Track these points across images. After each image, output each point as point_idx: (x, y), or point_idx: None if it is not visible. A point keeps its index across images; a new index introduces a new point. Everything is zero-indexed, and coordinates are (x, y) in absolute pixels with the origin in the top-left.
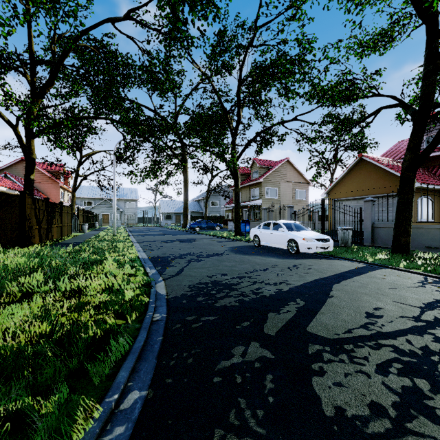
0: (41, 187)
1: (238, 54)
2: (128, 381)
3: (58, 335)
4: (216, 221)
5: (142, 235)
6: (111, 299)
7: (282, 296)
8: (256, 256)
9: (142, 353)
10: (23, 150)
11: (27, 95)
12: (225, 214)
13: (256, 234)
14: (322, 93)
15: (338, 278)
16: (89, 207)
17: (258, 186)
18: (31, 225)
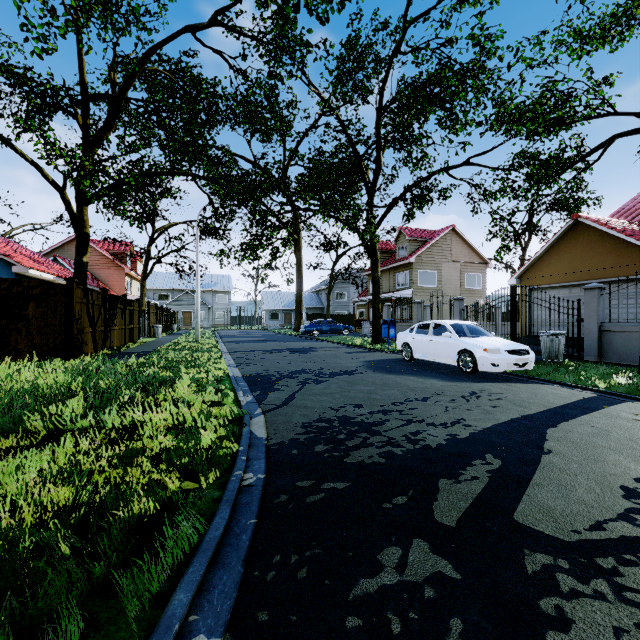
0: (101, 274)
1: (377, 72)
2: (191, 612)
3: (82, 512)
4: (344, 321)
5: (236, 342)
6: (178, 446)
7: (458, 448)
8: (407, 377)
9: (220, 551)
10: (73, 221)
11: (80, 145)
12: (357, 311)
13: (407, 341)
14: (516, 114)
15: (552, 416)
16: (164, 302)
17: (406, 269)
18: (82, 326)
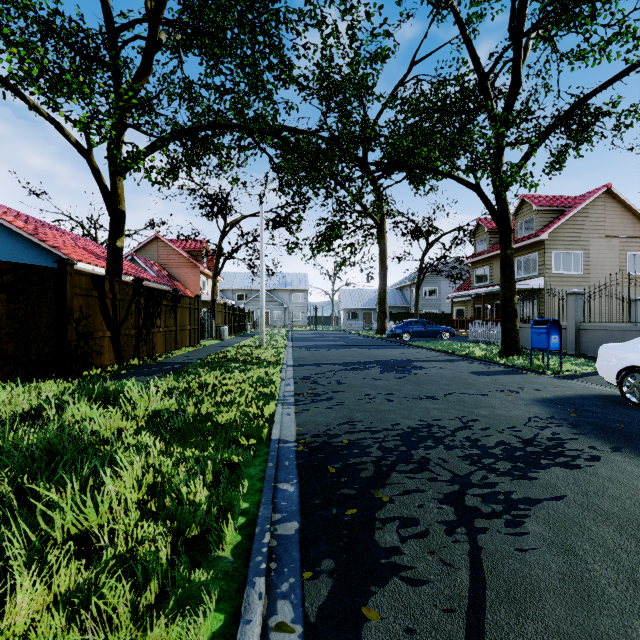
0: (178, 273)
1: None
2: None
3: None
4: (435, 321)
5: (308, 347)
6: None
7: None
8: None
9: None
10: (104, 195)
11: None
12: (454, 309)
13: (639, 364)
14: None
15: None
16: (243, 302)
17: (533, 251)
18: (91, 329)
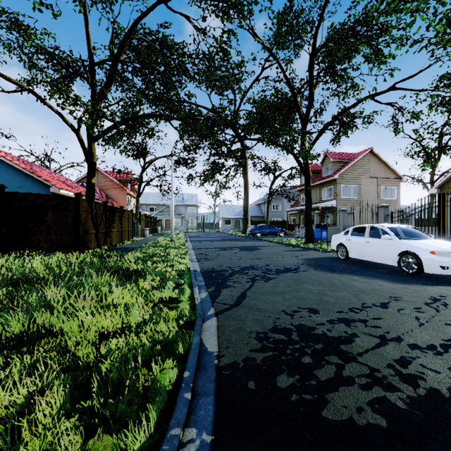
0: (112, 194)
1: (307, 32)
2: None
3: None
4: (279, 226)
5: (200, 241)
6: (107, 373)
7: None
8: (350, 276)
9: None
10: (85, 154)
11: None
12: (290, 218)
13: (342, 242)
14: None
15: None
16: (153, 213)
17: (331, 184)
18: (88, 229)
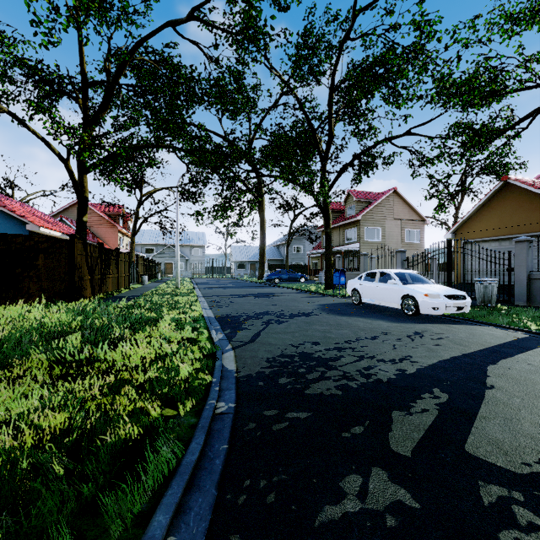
0: (99, 232)
1: (329, 58)
2: (169, 533)
3: (74, 436)
4: (300, 270)
5: (210, 288)
6: (160, 377)
7: (408, 382)
8: (357, 318)
9: (196, 474)
10: (75, 187)
11: (81, 124)
12: (312, 262)
13: (356, 287)
14: (454, 87)
15: (491, 355)
16: (150, 254)
17: (354, 226)
18: (82, 274)
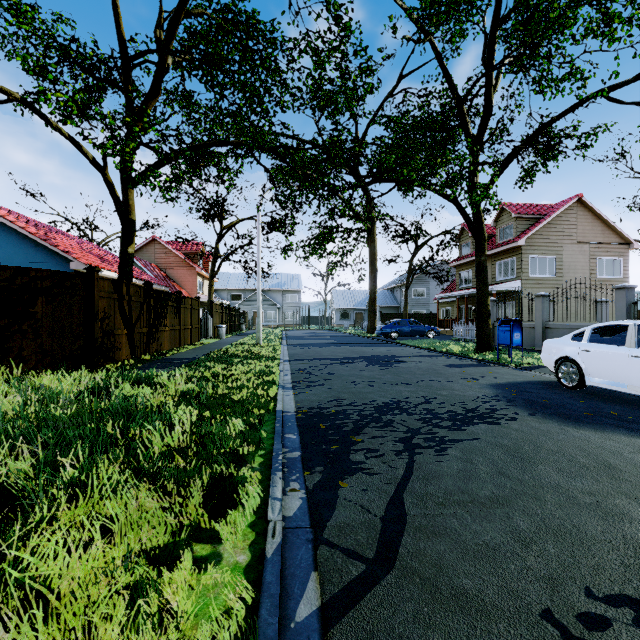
0: (175, 275)
1: (471, 14)
2: None
3: None
4: (424, 321)
5: (302, 345)
6: None
7: None
8: (628, 439)
9: None
10: (117, 206)
11: None
12: (441, 309)
13: (569, 354)
14: None
15: None
16: (237, 302)
17: (512, 255)
18: (112, 327)
